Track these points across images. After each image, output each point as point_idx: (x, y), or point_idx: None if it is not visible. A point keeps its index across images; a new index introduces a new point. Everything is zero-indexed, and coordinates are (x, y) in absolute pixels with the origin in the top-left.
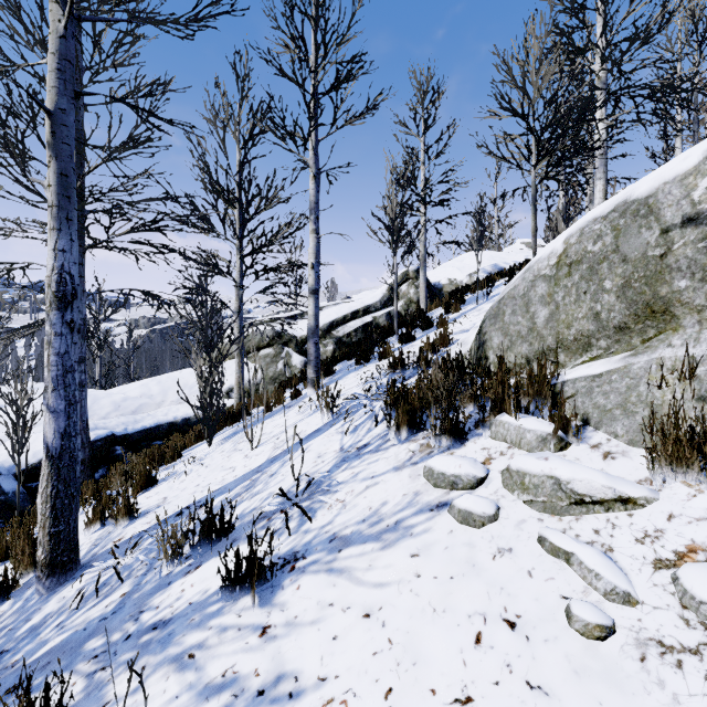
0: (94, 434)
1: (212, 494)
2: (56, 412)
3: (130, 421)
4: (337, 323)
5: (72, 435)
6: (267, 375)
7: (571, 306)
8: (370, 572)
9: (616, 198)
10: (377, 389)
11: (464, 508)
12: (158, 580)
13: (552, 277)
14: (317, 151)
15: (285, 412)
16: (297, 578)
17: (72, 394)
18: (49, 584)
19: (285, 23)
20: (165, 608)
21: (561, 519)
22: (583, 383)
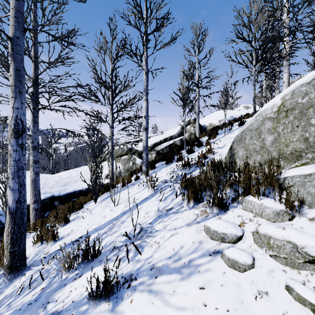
0: (44, 196)
1: (93, 230)
2: (14, 190)
3: (62, 189)
4: (157, 144)
5: (22, 201)
6: (125, 168)
7: (288, 134)
8: (174, 297)
9: (314, 72)
10: (176, 177)
11: (232, 258)
12: (60, 282)
13: (275, 118)
14: (147, 61)
15: (131, 187)
16: (131, 294)
17: (22, 181)
18: (9, 278)
19: (132, 0)
20: (60, 302)
21: (300, 272)
22: (298, 179)
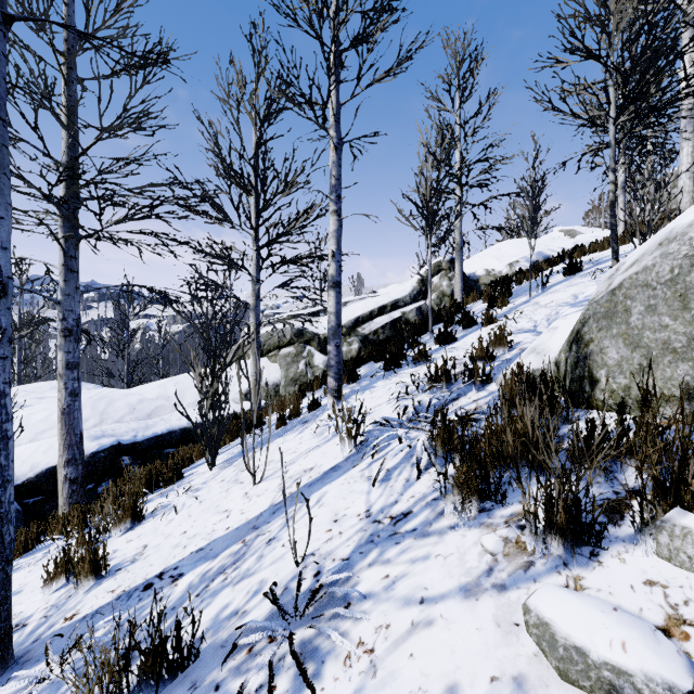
0: (97, 444)
1: (194, 557)
2: None
3: (141, 427)
4: (363, 319)
5: None
6: (288, 375)
7: None
8: None
9: None
10: (414, 411)
11: None
12: None
13: None
14: (339, 118)
15: (299, 430)
16: None
17: None
18: None
19: None
20: None
21: None
22: None
